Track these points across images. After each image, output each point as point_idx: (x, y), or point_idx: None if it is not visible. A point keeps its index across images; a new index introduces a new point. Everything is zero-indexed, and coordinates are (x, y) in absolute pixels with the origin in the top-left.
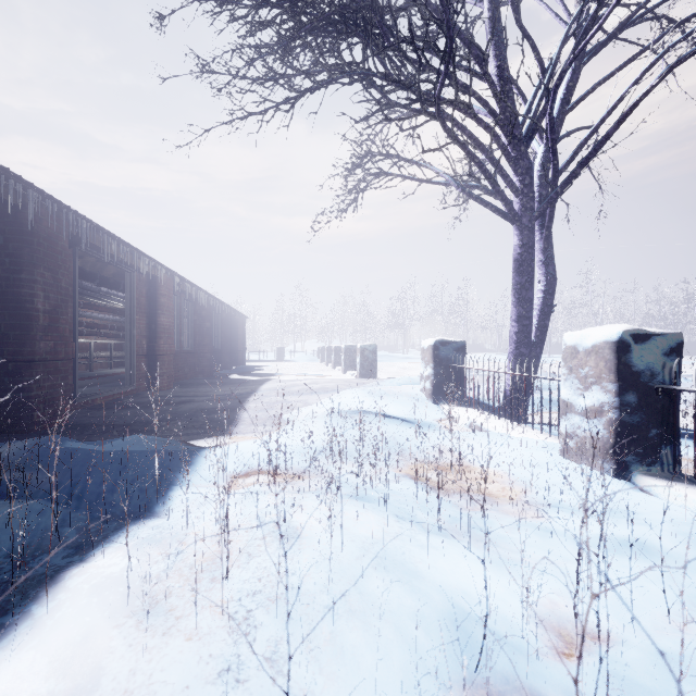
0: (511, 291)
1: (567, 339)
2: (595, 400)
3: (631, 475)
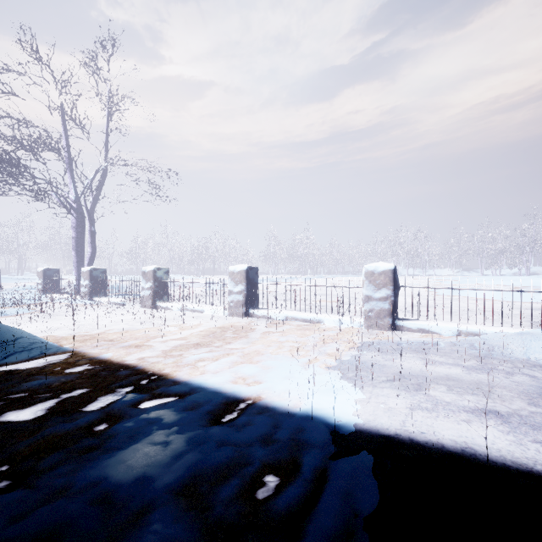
0: (77, 252)
1: (82, 269)
2: (86, 283)
3: (93, 298)
